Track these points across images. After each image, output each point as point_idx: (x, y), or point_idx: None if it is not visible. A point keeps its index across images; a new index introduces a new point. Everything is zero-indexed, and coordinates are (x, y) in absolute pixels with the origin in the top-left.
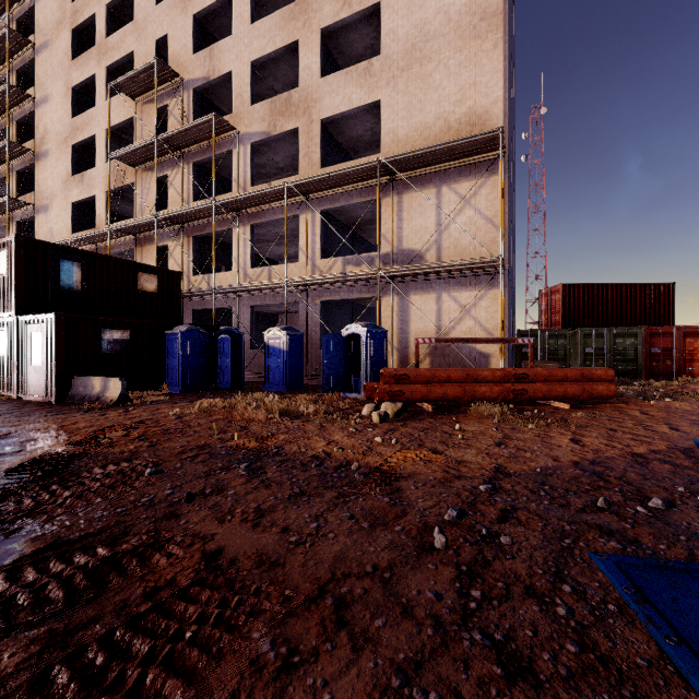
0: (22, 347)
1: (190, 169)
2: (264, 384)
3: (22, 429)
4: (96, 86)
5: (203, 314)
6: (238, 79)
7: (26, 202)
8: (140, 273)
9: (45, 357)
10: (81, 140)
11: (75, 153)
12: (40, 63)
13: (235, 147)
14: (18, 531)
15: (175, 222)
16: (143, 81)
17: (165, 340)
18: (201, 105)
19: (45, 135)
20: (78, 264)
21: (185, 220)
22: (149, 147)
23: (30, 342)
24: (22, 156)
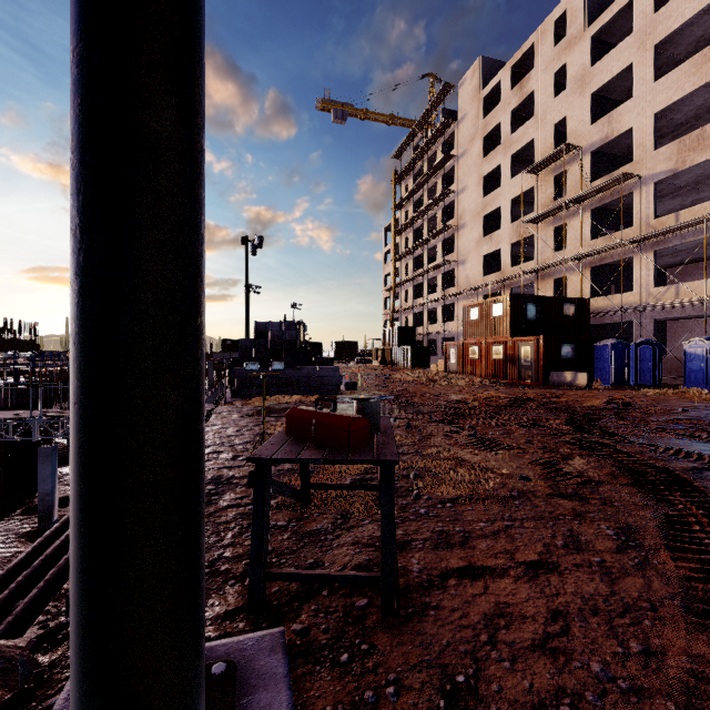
0: (514, 355)
1: (587, 216)
2: (684, 384)
3: (564, 393)
4: (502, 172)
5: (596, 327)
6: (639, 132)
7: (452, 260)
8: (564, 304)
9: (533, 360)
10: (490, 211)
11: (484, 221)
12: (459, 167)
13: (635, 190)
14: (654, 415)
15: (576, 259)
16: (547, 161)
17: (593, 349)
18: (595, 160)
19: (462, 214)
20: (534, 305)
21: (585, 256)
22: (554, 209)
23: (520, 352)
24: (447, 231)
